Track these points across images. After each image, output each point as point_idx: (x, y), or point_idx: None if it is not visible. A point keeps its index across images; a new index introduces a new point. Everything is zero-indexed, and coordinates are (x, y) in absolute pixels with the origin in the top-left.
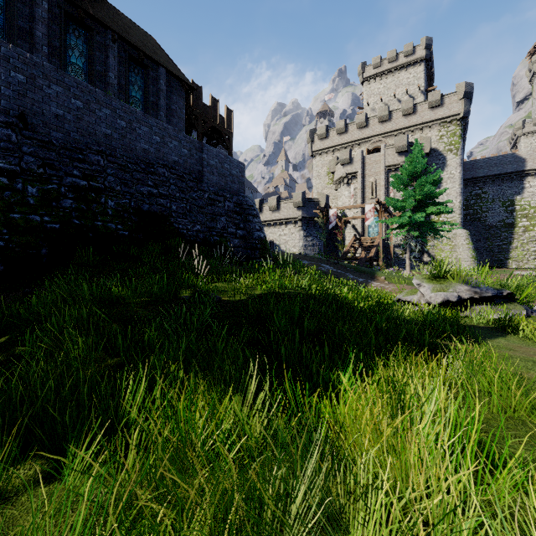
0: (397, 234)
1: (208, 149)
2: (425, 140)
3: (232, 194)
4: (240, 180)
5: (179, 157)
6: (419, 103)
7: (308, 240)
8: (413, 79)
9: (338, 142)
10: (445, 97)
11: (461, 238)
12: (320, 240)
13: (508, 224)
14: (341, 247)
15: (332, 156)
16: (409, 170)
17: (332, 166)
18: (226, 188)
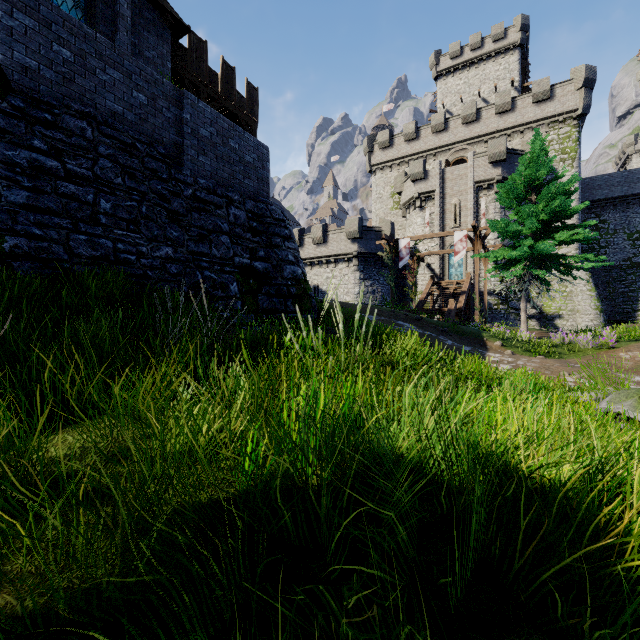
0: (509, 273)
1: (193, 104)
2: (528, 145)
3: (244, 197)
4: (261, 174)
5: (126, 107)
6: (518, 96)
7: (367, 285)
8: (503, 71)
9: (406, 152)
10: (557, 87)
11: (580, 282)
12: (383, 285)
13: (636, 264)
14: (413, 294)
15: (398, 171)
16: (526, 176)
17: (398, 184)
18: (233, 185)
